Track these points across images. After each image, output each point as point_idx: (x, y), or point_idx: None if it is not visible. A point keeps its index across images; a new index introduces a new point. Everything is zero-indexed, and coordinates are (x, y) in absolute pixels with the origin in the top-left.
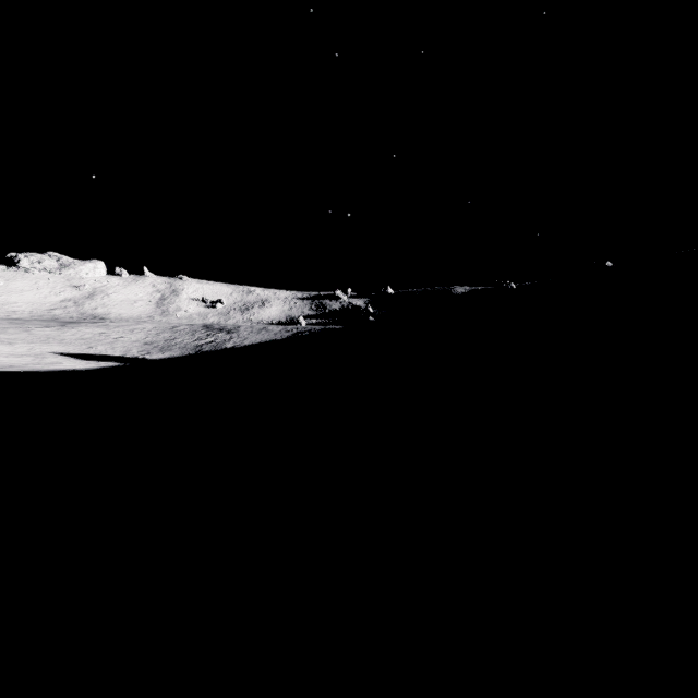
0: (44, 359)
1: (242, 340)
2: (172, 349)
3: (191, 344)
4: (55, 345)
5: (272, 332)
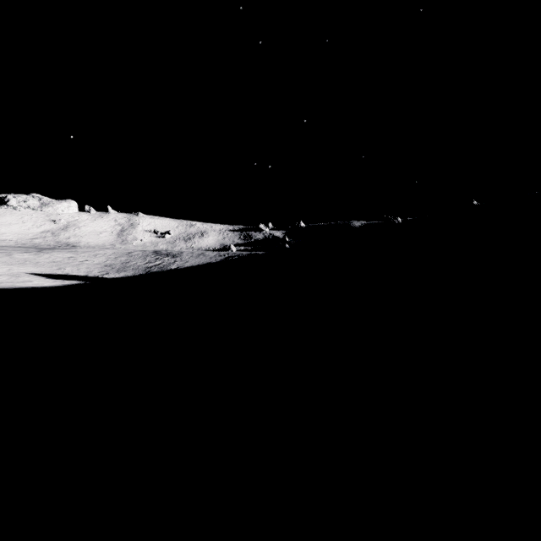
0: (18, 278)
1: (184, 263)
2: (127, 270)
3: (142, 266)
4: (30, 266)
5: (208, 256)
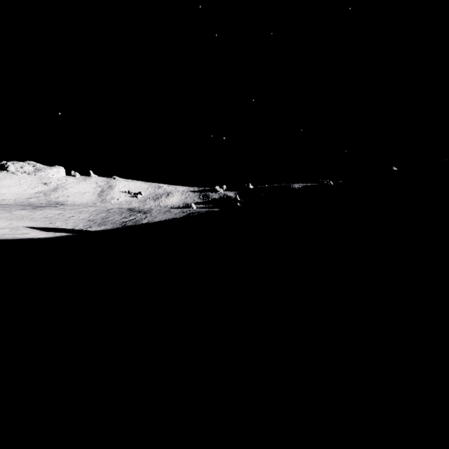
0: (17, 231)
1: (153, 218)
2: (106, 224)
3: (119, 220)
4: (27, 221)
5: (173, 213)
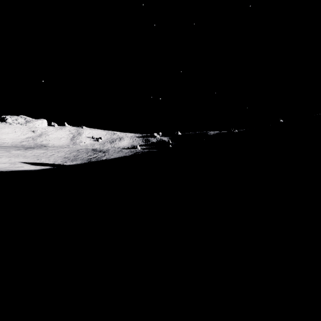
0: (15, 165)
1: (110, 156)
2: (77, 160)
3: (86, 158)
4: (21, 158)
5: (124, 152)
